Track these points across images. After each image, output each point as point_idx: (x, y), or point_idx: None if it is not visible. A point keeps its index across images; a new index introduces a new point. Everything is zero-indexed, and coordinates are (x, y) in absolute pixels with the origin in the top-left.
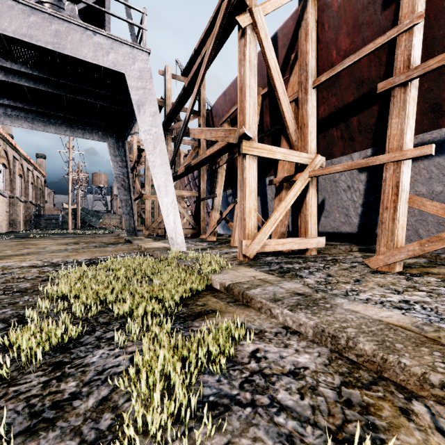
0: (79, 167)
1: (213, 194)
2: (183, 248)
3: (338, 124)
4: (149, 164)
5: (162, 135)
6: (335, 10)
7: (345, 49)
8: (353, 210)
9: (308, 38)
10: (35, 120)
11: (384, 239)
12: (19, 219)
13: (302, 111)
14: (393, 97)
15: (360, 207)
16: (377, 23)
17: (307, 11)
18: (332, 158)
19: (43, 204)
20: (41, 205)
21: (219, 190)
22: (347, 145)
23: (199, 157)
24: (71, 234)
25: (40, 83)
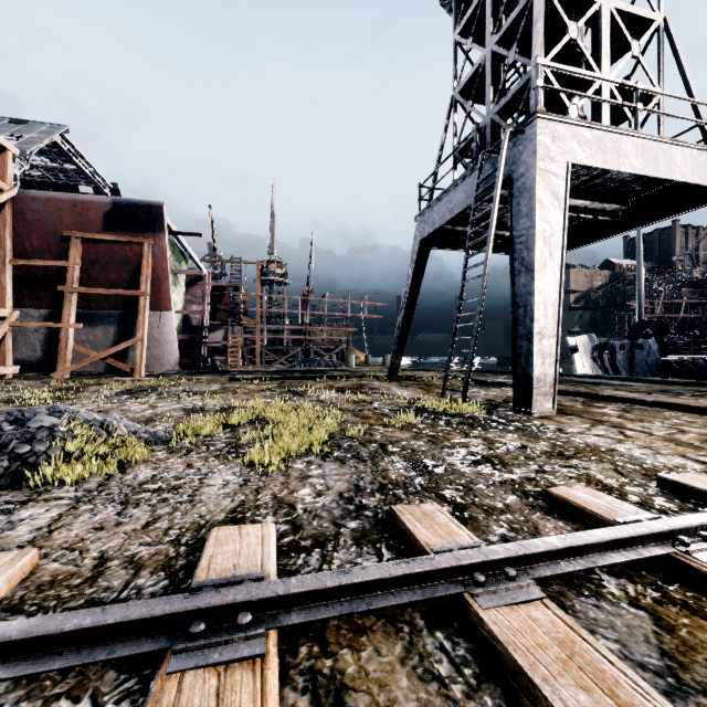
0: None
1: None
2: None
3: (29, 287)
4: None
5: None
6: (29, 220)
7: (37, 246)
8: (40, 347)
9: (7, 229)
10: None
11: (61, 364)
12: None
13: (1, 277)
14: (66, 296)
15: (46, 345)
16: (58, 246)
17: (6, 210)
18: (23, 308)
19: None
20: None
21: None
22: (36, 303)
23: None
24: None
25: None
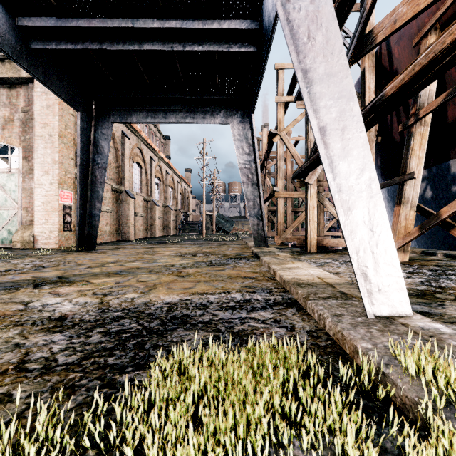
0: (214, 174)
1: (402, 175)
2: (402, 306)
3: None
4: (298, 75)
5: (328, 6)
6: None
7: None
8: None
9: None
10: (157, 111)
11: None
12: (169, 225)
13: None
14: None
15: None
16: None
17: None
18: None
19: (189, 211)
20: (188, 213)
21: (415, 167)
22: None
23: (427, 52)
24: (202, 240)
25: (145, 42)
